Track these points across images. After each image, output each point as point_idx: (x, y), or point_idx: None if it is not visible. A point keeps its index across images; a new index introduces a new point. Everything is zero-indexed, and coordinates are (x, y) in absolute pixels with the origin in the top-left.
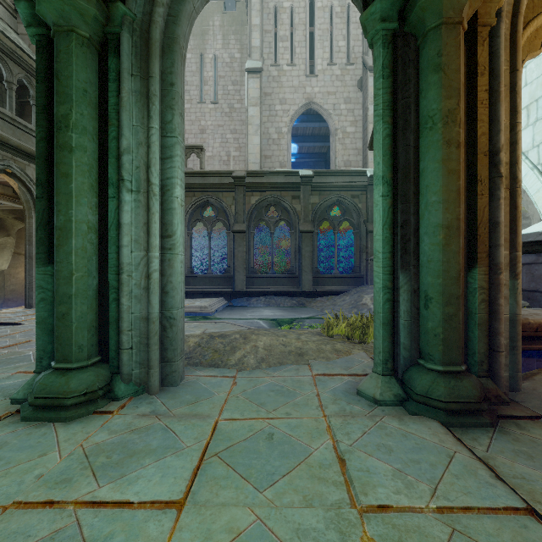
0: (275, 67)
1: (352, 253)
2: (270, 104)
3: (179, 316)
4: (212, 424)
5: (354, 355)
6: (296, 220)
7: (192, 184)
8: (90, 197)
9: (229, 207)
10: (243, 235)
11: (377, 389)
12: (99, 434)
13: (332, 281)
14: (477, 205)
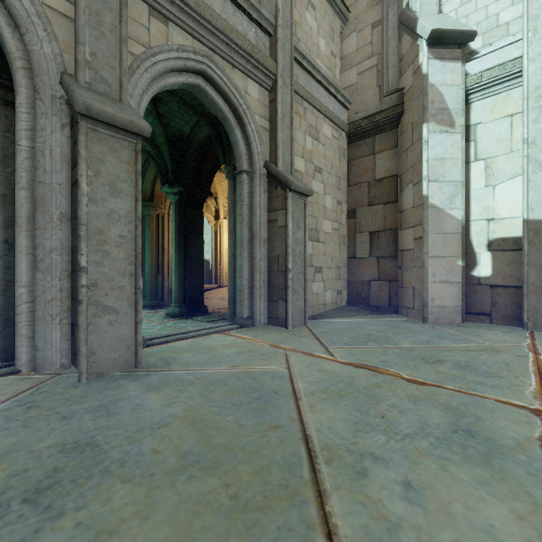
0: None
1: None
2: None
3: None
4: None
5: None
6: None
7: None
8: None
9: None
10: None
11: None
12: None
13: None
14: (159, 259)
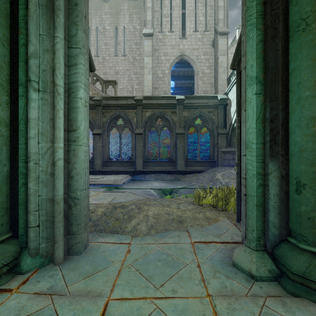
0: (161, 33)
1: (207, 147)
2: (158, 56)
3: (82, 196)
4: (101, 309)
5: (221, 222)
6: (174, 127)
7: (110, 104)
8: None
9: (132, 119)
10: (141, 135)
11: (252, 264)
12: None
13: (196, 164)
14: None
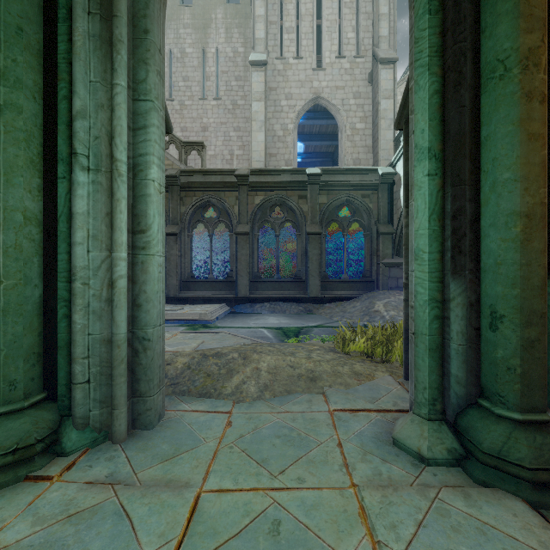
0: (281, 60)
1: (360, 257)
2: (275, 99)
3: (155, 336)
4: (191, 503)
5: (378, 379)
6: (303, 221)
7: (192, 183)
8: (28, 176)
9: (231, 208)
10: (246, 237)
11: (422, 440)
12: (16, 526)
13: (341, 286)
14: None
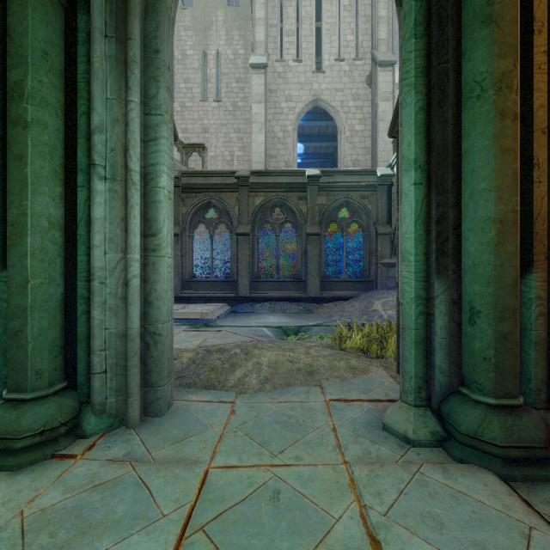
0: (280, 62)
1: (360, 257)
2: (275, 101)
3: (165, 331)
4: (201, 476)
5: (372, 373)
6: (303, 222)
7: (194, 184)
8: (51, 186)
9: (232, 209)
10: (247, 237)
11: (408, 424)
12: (50, 493)
13: (340, 286)
14: (533, 195)
